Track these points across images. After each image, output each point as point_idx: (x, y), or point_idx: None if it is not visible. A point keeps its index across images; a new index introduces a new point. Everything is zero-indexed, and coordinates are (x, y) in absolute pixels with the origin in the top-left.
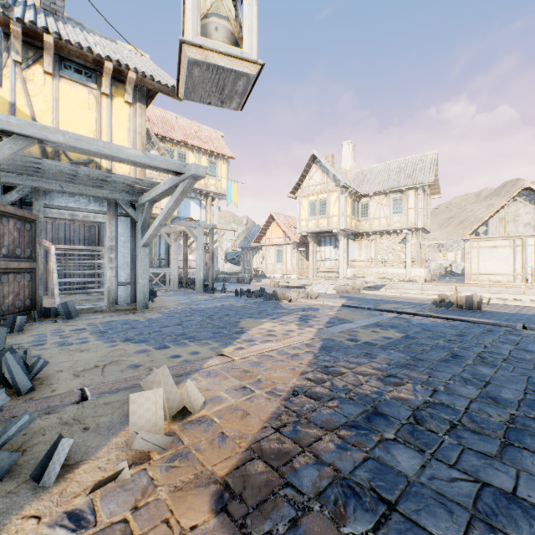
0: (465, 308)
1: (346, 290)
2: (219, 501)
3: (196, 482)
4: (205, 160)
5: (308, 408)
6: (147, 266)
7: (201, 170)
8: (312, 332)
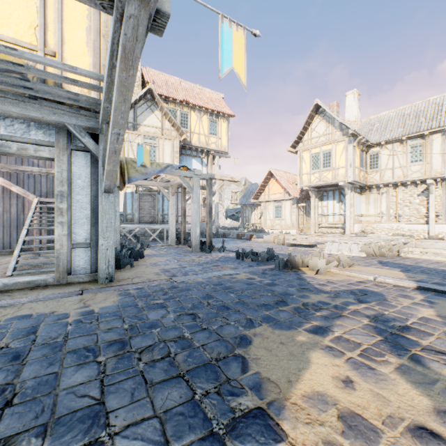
0: None
1: (380, 252)
2: None
3: None
4: (206, 119)
5: None
6: (112, 220)
7: None
8: None
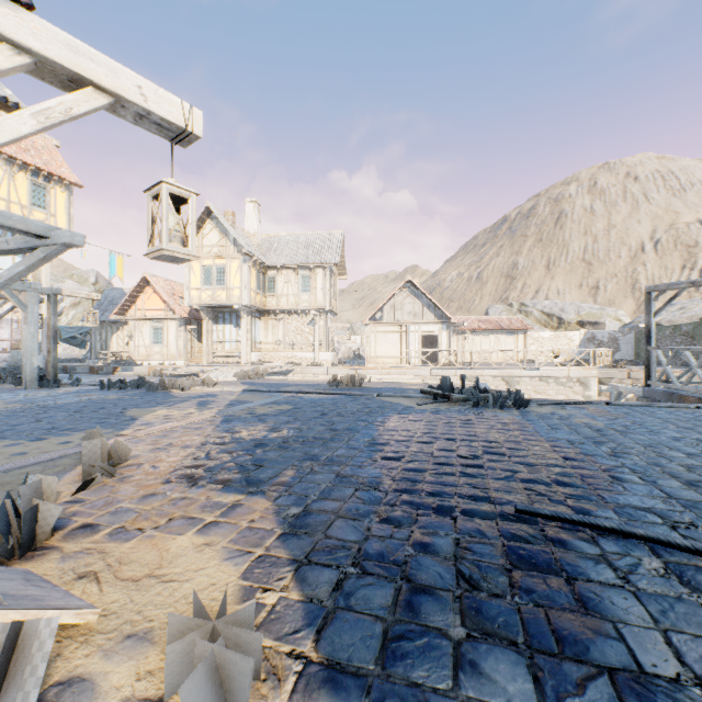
0: (351, 386)
1: (249, 376)
2: (167, 481)
3: (148, 480)
4: (24, 178)
5: (215, 448)
6: None
7: (79, 239)
8: (213, 412)
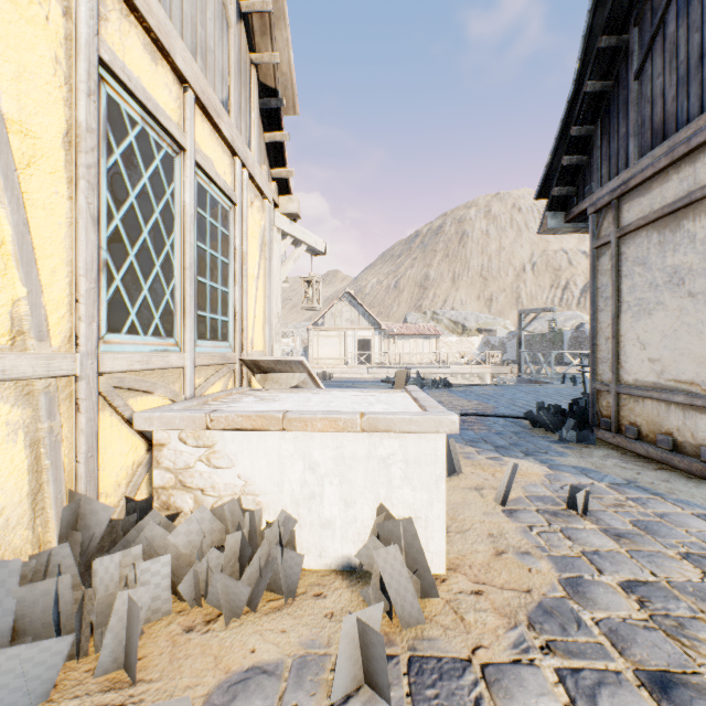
0: (322, 380)
1: None
2: None
3: None
4: None
5: None
6: None
7: None
8: None
